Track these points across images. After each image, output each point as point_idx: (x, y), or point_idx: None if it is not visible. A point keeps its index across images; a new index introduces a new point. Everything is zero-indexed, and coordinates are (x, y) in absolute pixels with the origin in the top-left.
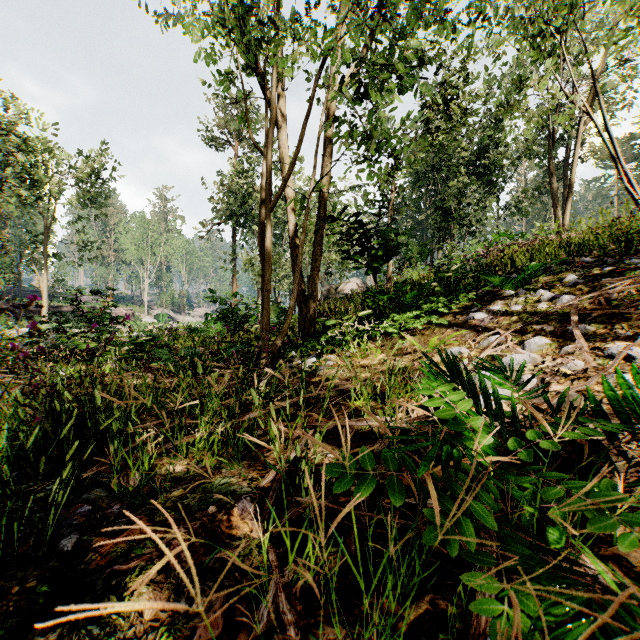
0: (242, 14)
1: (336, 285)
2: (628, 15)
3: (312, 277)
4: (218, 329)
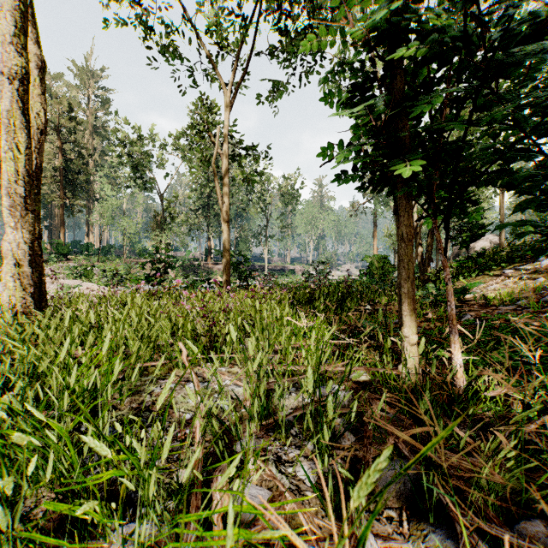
0: None
1: None
2: None
3: (427, 250)
4: (368, 279)
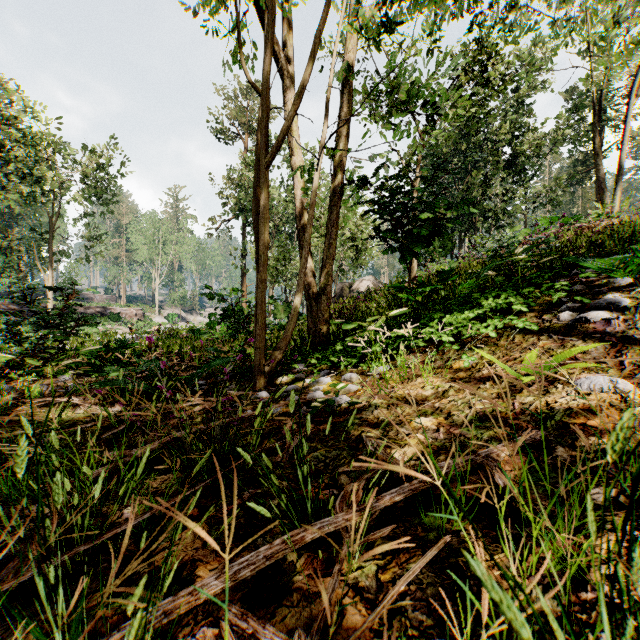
0: None
1: (350, 283)
2: None
3: (325, 267)
4: (222, 330)
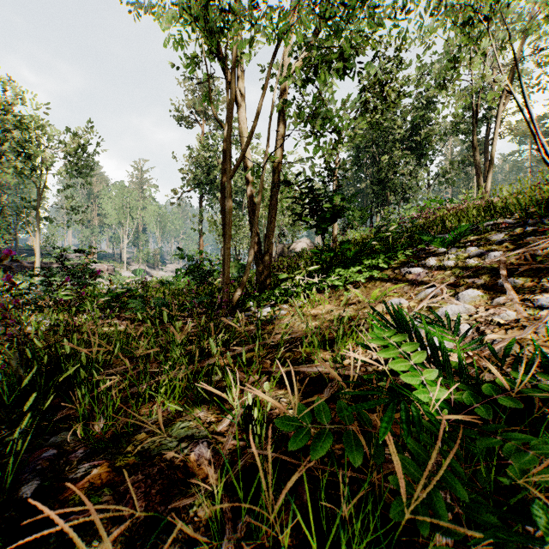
0: (205, 3)
1: (288, 244)
2: (546, 6)
3: (267, 237)
4: (186, 282)
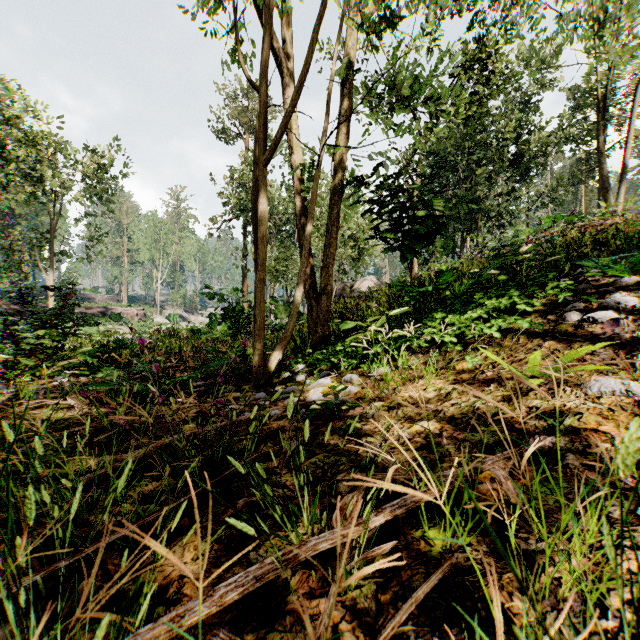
0: None
1: (351, 283)
2: None
3: (325, 266)
4: (222, 331)
